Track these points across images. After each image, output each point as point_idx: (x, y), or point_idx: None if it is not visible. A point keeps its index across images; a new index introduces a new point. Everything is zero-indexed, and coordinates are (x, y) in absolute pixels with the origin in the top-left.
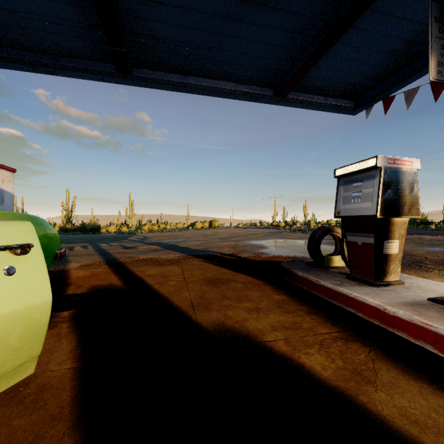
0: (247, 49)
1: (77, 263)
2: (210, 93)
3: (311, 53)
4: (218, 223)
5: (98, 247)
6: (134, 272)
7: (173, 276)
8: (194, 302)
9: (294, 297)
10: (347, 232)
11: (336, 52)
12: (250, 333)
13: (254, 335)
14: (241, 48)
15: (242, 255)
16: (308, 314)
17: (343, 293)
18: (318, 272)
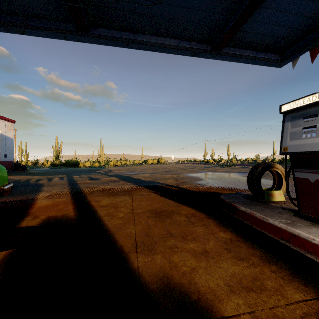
0: (189, 3)
1: (47, 192)
2: (156, 49)
3: (249, 3)
4: (164, 160)
5: (71, 178)
6: (90, 202)
7: (123, 207)
8: (138, 240)
9: (241, 236)
10: (295, 169)
11: (271, 3)
12: (202, 297)
13: (207, 302)
14: (184, 3)
15: (183, 186)
16: (265, 263)
17: (301, 236)
18: (260, 207)
